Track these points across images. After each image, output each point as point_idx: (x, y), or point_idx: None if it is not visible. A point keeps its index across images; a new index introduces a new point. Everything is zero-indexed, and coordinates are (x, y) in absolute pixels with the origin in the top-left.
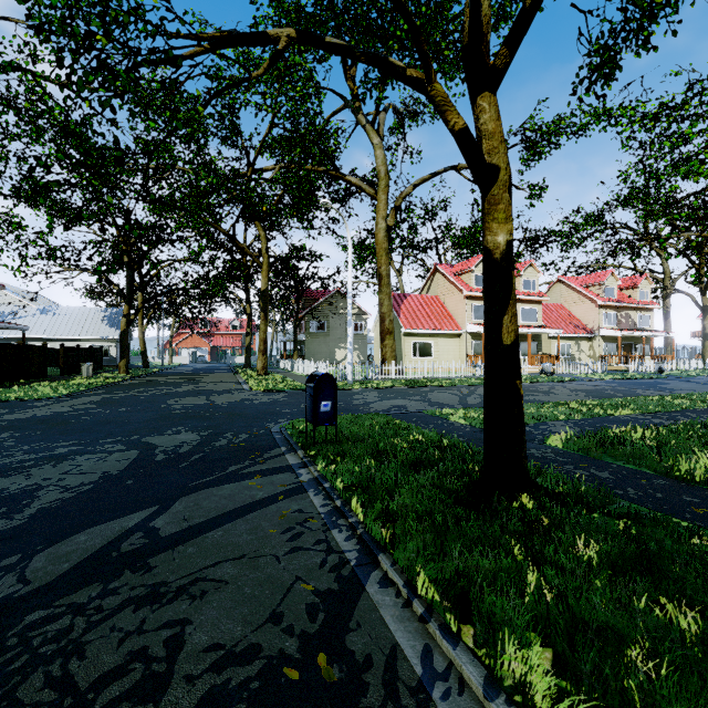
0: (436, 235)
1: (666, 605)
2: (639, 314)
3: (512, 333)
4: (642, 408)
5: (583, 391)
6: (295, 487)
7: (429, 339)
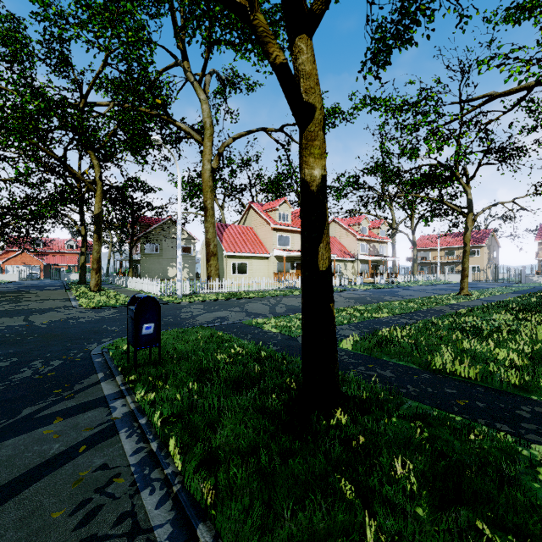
0: (250, 180)
1: (484, 530)
2: (380, 245)
3: (327, 260)
4: (392, 311)
5: (352, 298)
6: (105, 428)
7: (245, 260)
